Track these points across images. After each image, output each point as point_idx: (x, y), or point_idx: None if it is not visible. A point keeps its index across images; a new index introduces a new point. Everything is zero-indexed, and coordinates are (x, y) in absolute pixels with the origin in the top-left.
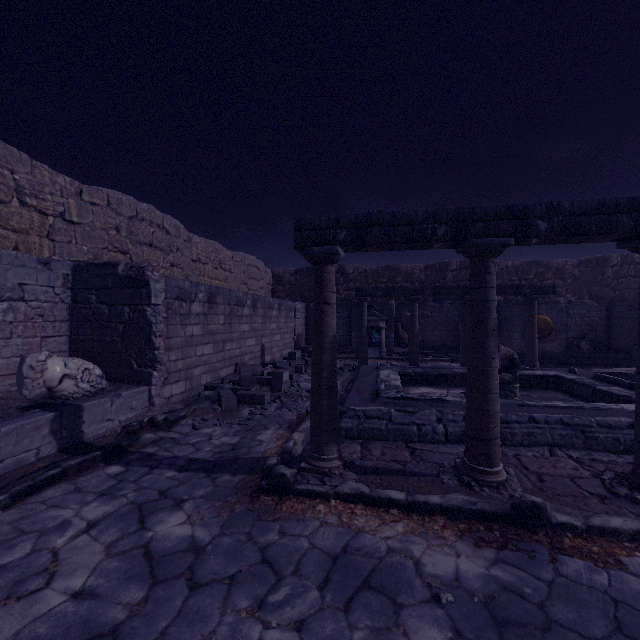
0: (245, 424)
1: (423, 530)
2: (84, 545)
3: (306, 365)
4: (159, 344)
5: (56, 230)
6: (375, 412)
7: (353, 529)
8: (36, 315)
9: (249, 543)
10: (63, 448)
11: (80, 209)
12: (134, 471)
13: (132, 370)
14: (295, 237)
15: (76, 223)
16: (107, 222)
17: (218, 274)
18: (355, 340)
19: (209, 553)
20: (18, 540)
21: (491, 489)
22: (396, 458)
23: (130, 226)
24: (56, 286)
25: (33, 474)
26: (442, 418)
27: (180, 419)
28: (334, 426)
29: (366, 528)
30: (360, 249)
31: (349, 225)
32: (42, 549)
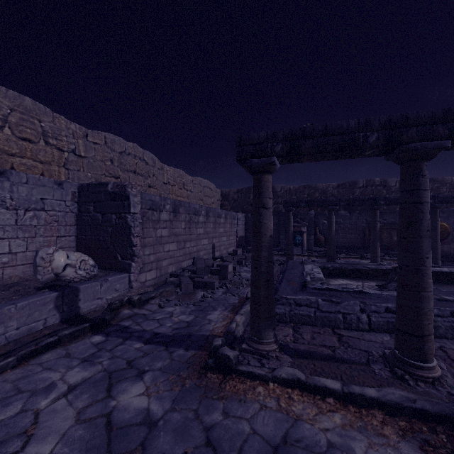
0: (198, 305)
1: (361, 424)
2: (61, 409)
3: (245, 259)
4: (136, 242)
5: (70, 162)
6: (304, 301)
7: (291, 416)
8: (53, 221)
9: (196, 421)
10: (64, 319)
11: (86, 147)
12: (111, 341)
13: (117, 261)
14: (237, 151)
15: (83, 157)
16: (104, 156)
17: (182, 193)
18: (282, 241)
19: (160, 429)
20: (14, 398)
21: (426, 384)
22: (325, 343)
23: (120, 159)
24: (67, 200)
25: (38, 340)
26: (365, 308)
27: (150, 299)
28: (271, 314)
29: (304, 416)
30: (294, 160)
31: (284, 138)
32: (28, 410)
